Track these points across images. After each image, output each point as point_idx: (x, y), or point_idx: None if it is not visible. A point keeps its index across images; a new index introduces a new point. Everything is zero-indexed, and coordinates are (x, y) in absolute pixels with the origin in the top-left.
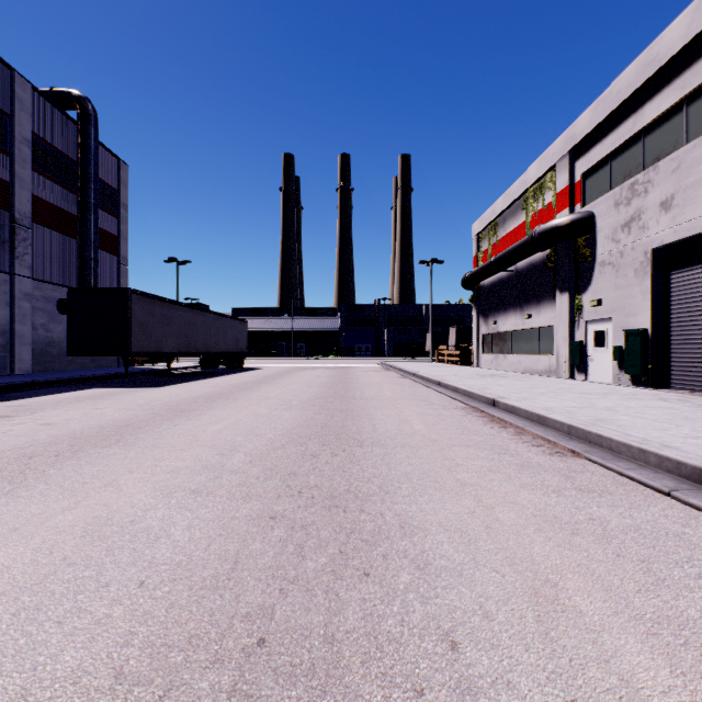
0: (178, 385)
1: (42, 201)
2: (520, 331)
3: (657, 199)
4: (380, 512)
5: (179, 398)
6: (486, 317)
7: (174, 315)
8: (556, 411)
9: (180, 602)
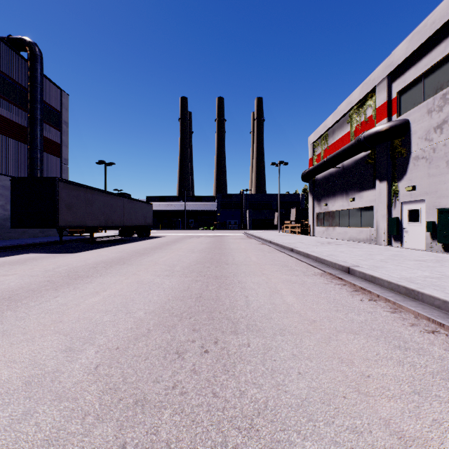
0: (93, 251)
1: (0, 116)
2: (346, 210)
3: None
4: None
5: (84, 263)
6: (319, 201)
7: (96, 198)
8: (422, 284)
9: None
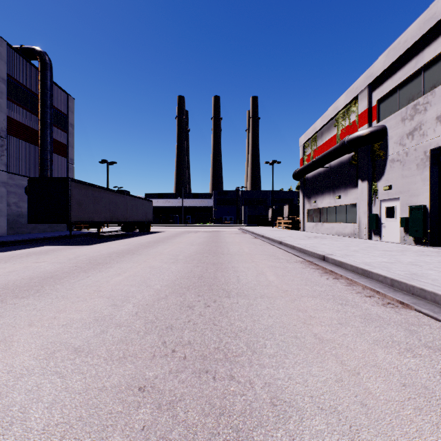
0: (102, 244)
1: (14, 120)
2: (333, 207)
3: (434, 114)
4: (249, 380)
5: (99, 254)
6: (309, 198)
7: (102, 196)
8: (375, 266)
9: None
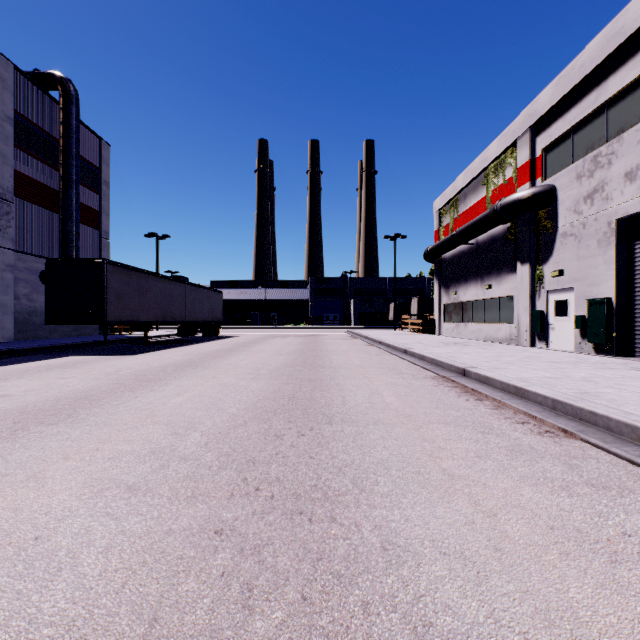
0: (152, 353)
1: (25, 177)
2: (480, 301)
3: (621, 170)
4: (354, 523)
5: (149, 367)
6: (447, 288)
7: (151, 285)
8: (534, 383)
9: None
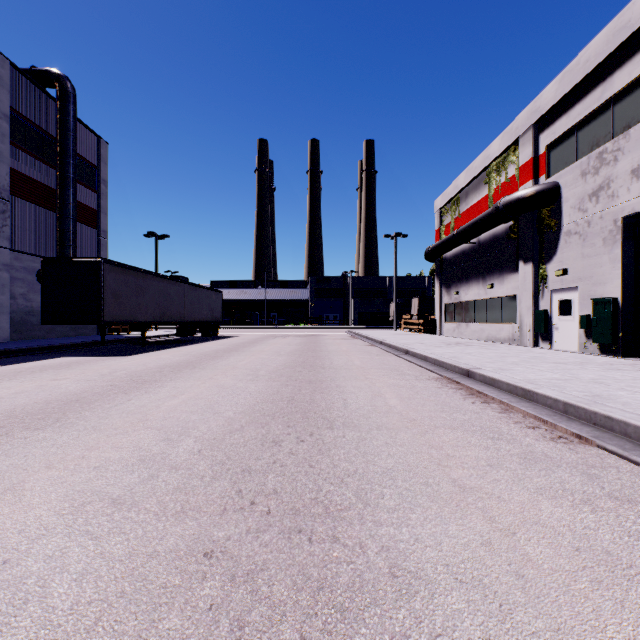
0: (149, 353)
1: (21, 175)
2: (482, 301)
3: (628, 166)
4: (359, 543)
5: (145, 367)
6: (448, 287)
7: (149, 285)
8: (542, 385)
9: None
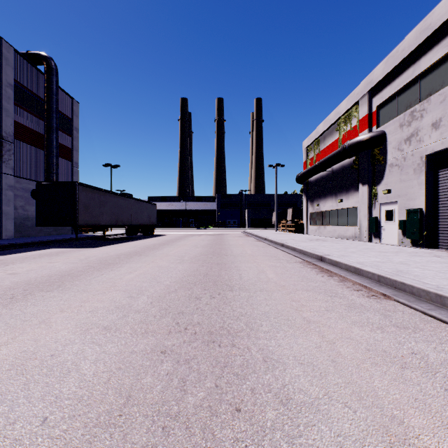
0: (109, 246)
1: (21, 125)
2: (335, 211)
3: (429, 121)
4: (247, 347)
5: (108, 255)
6: (312, 201)
7: (108, 200)
8: (367, 265)
9: (73, 442)
